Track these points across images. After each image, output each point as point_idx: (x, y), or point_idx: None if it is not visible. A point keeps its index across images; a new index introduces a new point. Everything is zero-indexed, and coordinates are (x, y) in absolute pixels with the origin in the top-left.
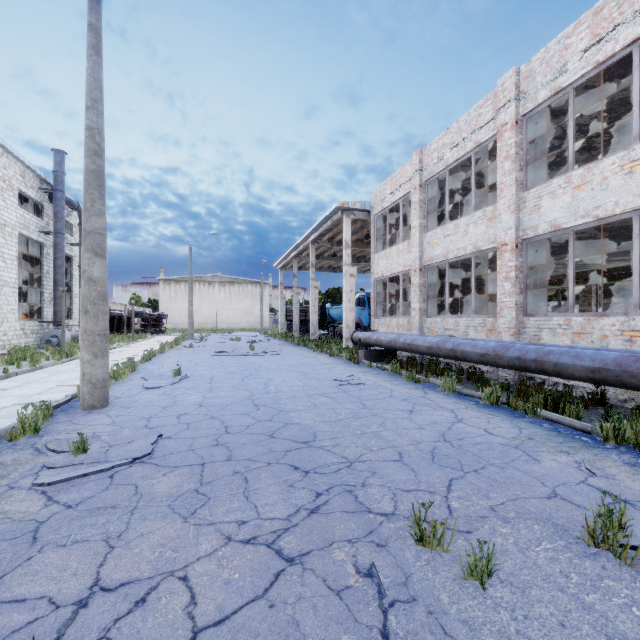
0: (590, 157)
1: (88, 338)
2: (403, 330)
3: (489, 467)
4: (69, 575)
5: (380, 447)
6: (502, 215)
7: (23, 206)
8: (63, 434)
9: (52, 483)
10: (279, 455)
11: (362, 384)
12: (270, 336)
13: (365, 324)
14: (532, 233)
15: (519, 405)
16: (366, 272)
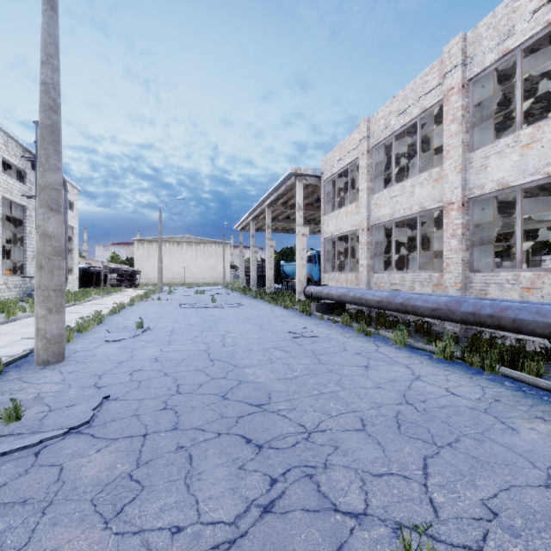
0: (526, 124)
1: (42, 293)
2: (351, 285)
3: (464, 439)
4: None
5: (340, 412)
6: (448, 175)
7: (9, 173)
8: (5, 395)
9: None
10: (230, 423)
11: (315, 337)
12: (231, 290)
13: (316, 279)
14: (479, 192)
15: (475, 361)
16: (316, 233)
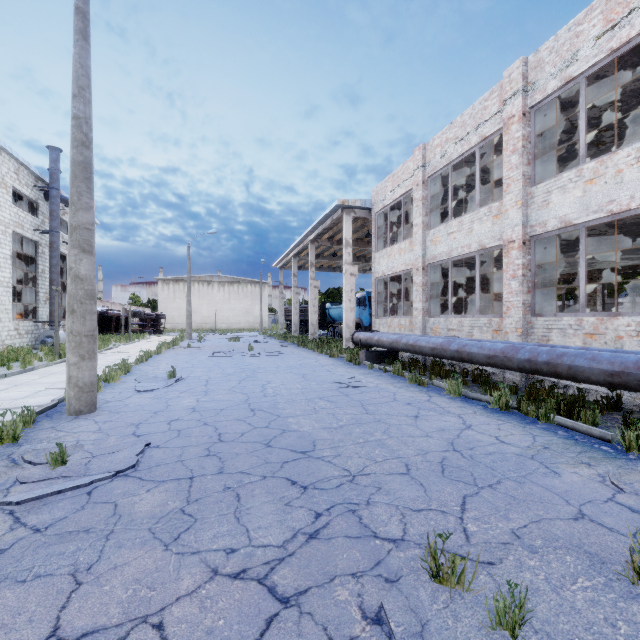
0: (598, 152)
1: (74, 339)
2: (405, 330)
3: (505, 481)
4: (23, 622)
5: (385, 458)
6: (509, 211)
7: (18, 204)
8: (44, 443)
9: (21, 502)
10: (275, 467)
11: (364, 387)
12: (269, 336)
13: (366, 324)
14: (541, 229)
15: (530, 410)
16: (366, 272)
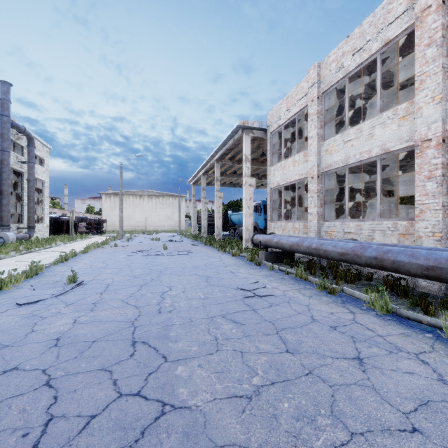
0: None
1: None
2: (299, 233)
3: None
4: None
5: None
6: (423, 108)
7: None
8: None
9: None
10: None
11: (270, 295)
12: (184, 236)
13: (261, 227)
14: None
15: None
16: (259, 187)
